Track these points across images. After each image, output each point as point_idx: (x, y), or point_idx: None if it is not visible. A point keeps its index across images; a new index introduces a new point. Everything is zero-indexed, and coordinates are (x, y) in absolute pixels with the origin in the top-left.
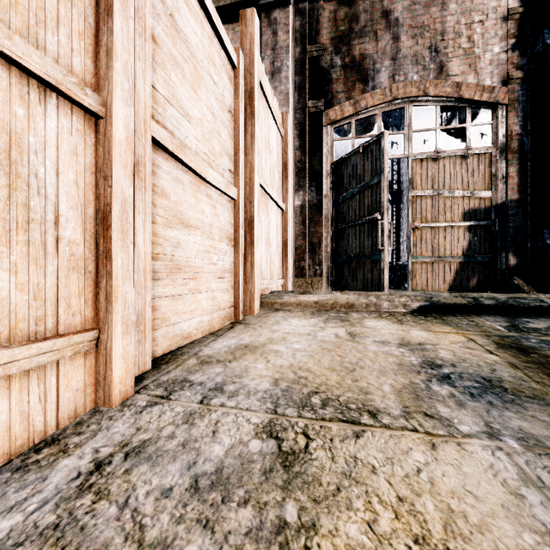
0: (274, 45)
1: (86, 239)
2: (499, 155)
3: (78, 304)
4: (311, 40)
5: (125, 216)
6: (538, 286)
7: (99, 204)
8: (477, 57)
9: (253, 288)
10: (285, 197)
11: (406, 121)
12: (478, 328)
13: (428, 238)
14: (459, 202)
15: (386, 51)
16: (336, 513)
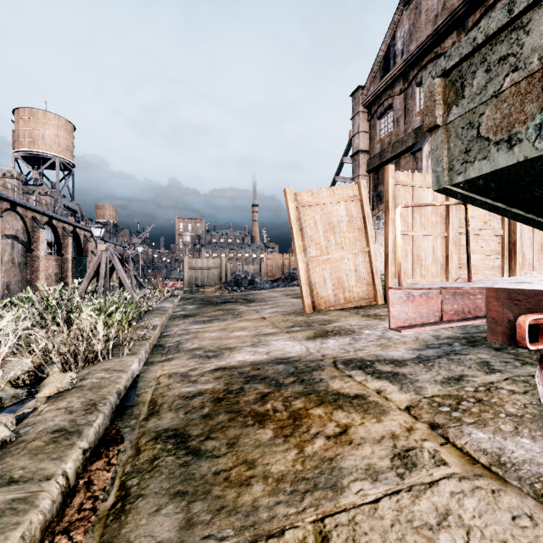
0: None
1: (443, 261)
2: None
3: (442, 274)
4: None
5: (452, 255)
6: None
7: (446, 254)
8: None
9: (515, 275)
10: None
11: None
12: None
13: None
14: None
15: None
16: None
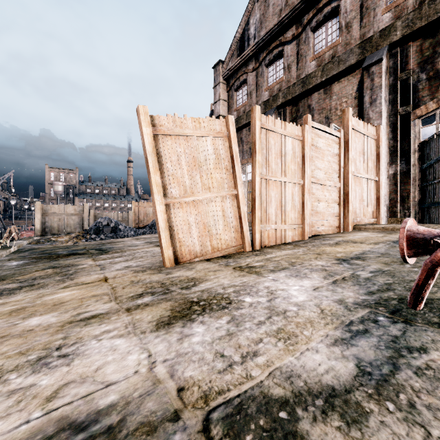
0: (371, 87)
1: (300, 207)
2: None
3: (299, 219)
4: (401, 70)
5: (307, 202)
6: None
7: (302, 200)
8: None
9: (348, 220)
10: (378, 172)
11: None
12: None
13: None
14: None
15: None
16: (341, 246)
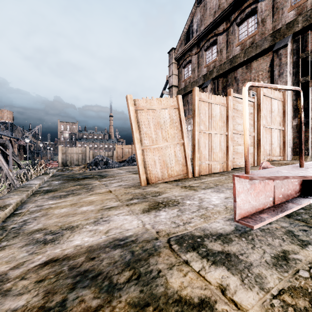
0: (280, 64)
1: (225, 150)
2: None
3: (224, 158)
4: (302, 51)
5: (230, 146)
6: None
7: (226, 145)
8: None
9: (260, 158)
10: (284, 124)
11: None
12: None
13: None
14: None
15: None
16: None
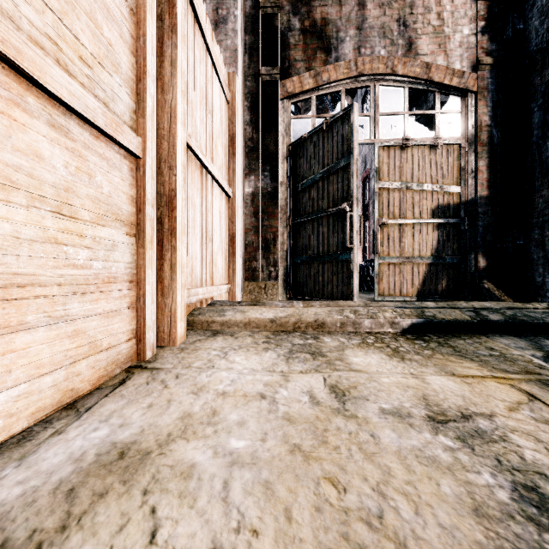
0: None
1: None
2: (469, 147)
3: None
4: None
5: None
6: (508, 290)
7: None
8: (447, 37)
9: (175, 303)
10: (232, 179)
11: (372, 102)
12: (514, 365)
13: (396, 236)
14: (428, 197)
15: (351, 18)
16: None
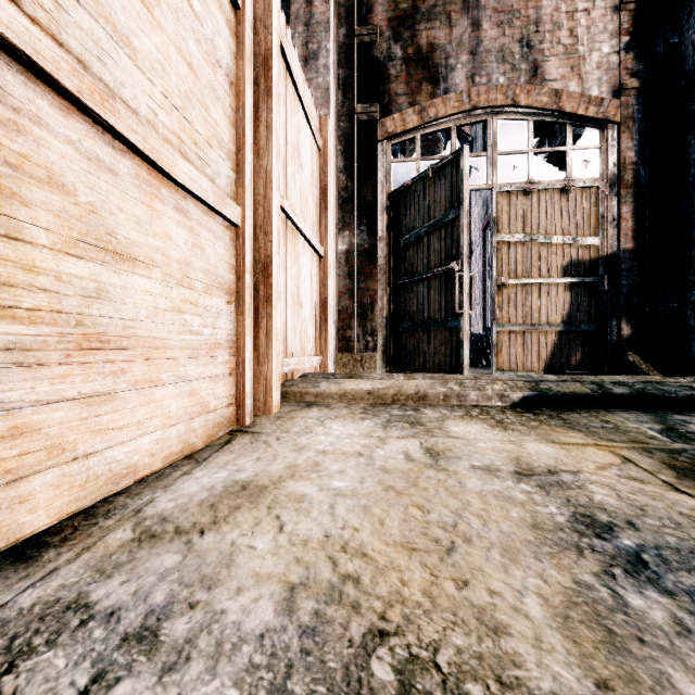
0: (308, 19)
1: None
2: (609, 189)
3: None
4: (361, 20)
5: None
6: (659, 364)
7: None
8: (581, 57)
9: (271, 372)
10: (324, 237)
11: (489, 139)
12: (623, 435)
13: (518, 299)
14: (558, 251)
15: (463, 41)
16: None
